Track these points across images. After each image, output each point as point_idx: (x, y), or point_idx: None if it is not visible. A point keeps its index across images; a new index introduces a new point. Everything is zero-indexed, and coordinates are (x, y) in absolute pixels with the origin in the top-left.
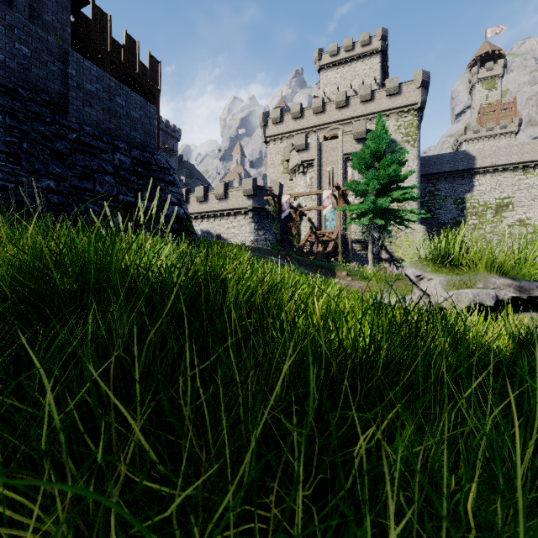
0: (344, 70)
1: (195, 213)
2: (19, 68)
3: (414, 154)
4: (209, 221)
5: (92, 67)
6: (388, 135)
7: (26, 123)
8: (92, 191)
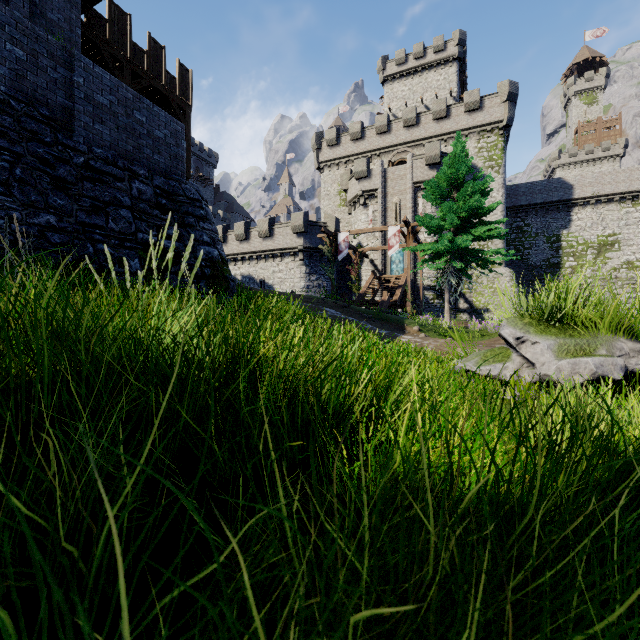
0: (413, 81)
1: (234, 255)
2: (11, 75)
3: (498, 182)
4: (251, 264)
5: (104, 75)
6: (469, 159)
7: (20, 144)
8: (104, 228)
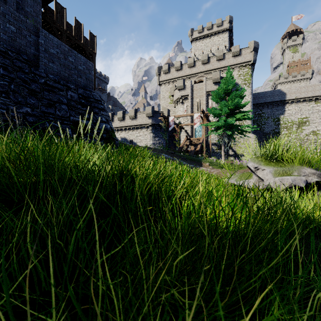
0: (206, 41)
1: (117, 127)
2: (9, 39)
3: (249, 91)
4: (126, 132)
5: (53, 39)
6: (234, 80)
7: (13, 73)
8: (54, 114)
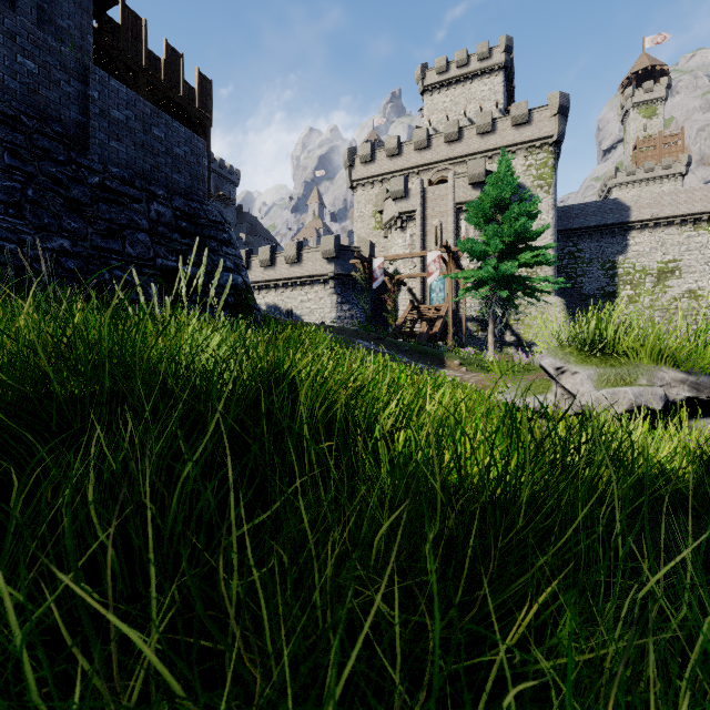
0: (455, 92)
1: (258, 282)
2: (23, 89)
3: (548, 203)
4: (277, 292)
5: (120, 88)
6: (515, 178)
7: (32, 163)
8: (121, 253)
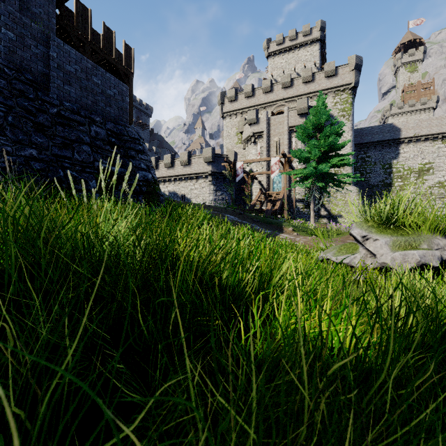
0: (288, 56)
1: (163, 177)
2: (5, 50)
3: (348, 126)
4: (175, 184)
5: (71, 51)
6: (328, 110)
7: (11, 99)
8: (71, 158)
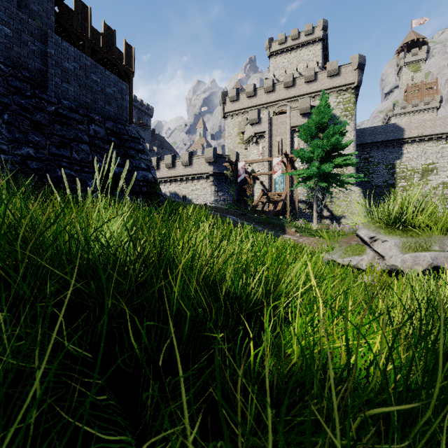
0: (290, 55)
1: (164, 178)
2: (1, 47)
3: (351, 126)
4: (176, 184)
5: (69, 47)
6: (331, 109)
7: (7, 97)
8: (69, 158)
